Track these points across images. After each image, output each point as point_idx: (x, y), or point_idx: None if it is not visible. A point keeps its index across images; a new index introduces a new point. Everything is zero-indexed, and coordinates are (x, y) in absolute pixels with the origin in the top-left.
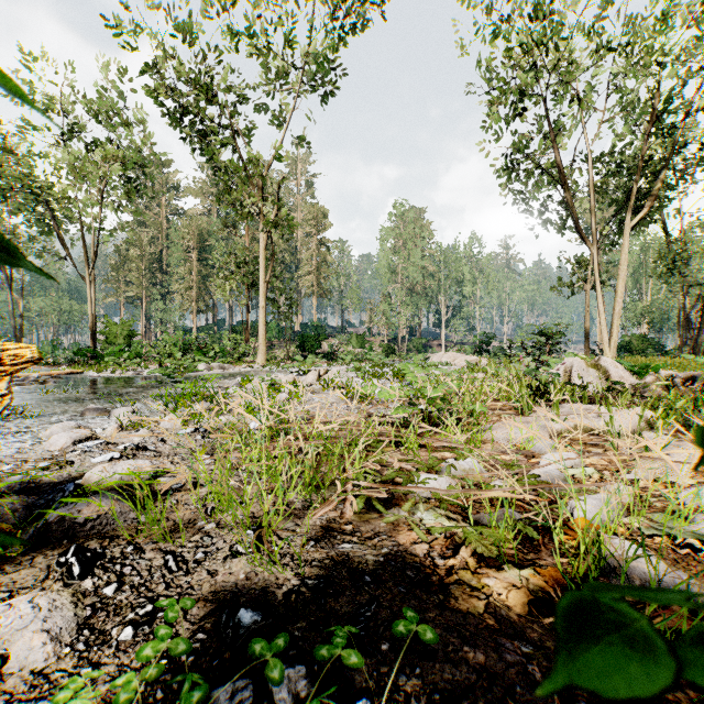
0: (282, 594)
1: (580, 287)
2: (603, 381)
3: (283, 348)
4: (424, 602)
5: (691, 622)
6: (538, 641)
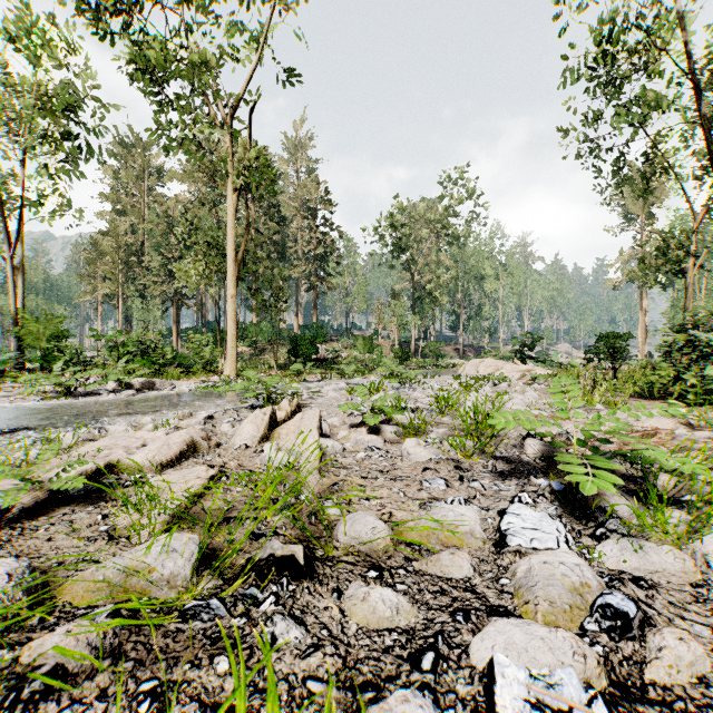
0: None
1: (679, 267)
2: None
3: (275, 352)
4: None
5: None
6: None
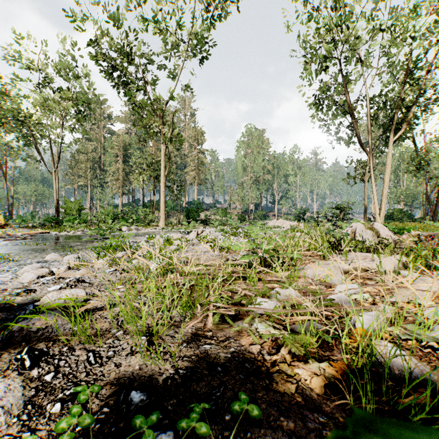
0: (162, 380)
1: (361, 179)
2: (375, 237)
3: (176, 217)
4: (255, 385)
5: (432, 399)
6: (330, 413)
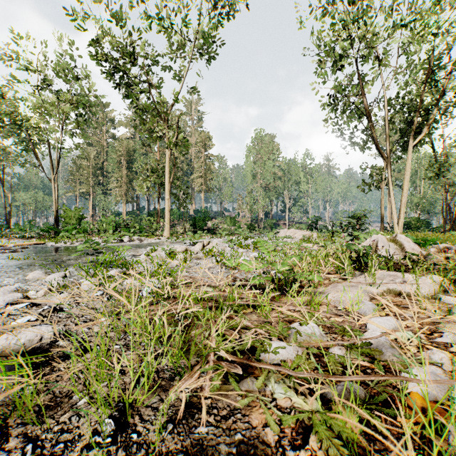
0: None
1: (377, 186)
2: (399, 251)
3: (182, 226)
4: None
5: None
6: None
